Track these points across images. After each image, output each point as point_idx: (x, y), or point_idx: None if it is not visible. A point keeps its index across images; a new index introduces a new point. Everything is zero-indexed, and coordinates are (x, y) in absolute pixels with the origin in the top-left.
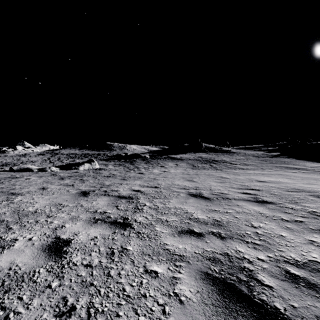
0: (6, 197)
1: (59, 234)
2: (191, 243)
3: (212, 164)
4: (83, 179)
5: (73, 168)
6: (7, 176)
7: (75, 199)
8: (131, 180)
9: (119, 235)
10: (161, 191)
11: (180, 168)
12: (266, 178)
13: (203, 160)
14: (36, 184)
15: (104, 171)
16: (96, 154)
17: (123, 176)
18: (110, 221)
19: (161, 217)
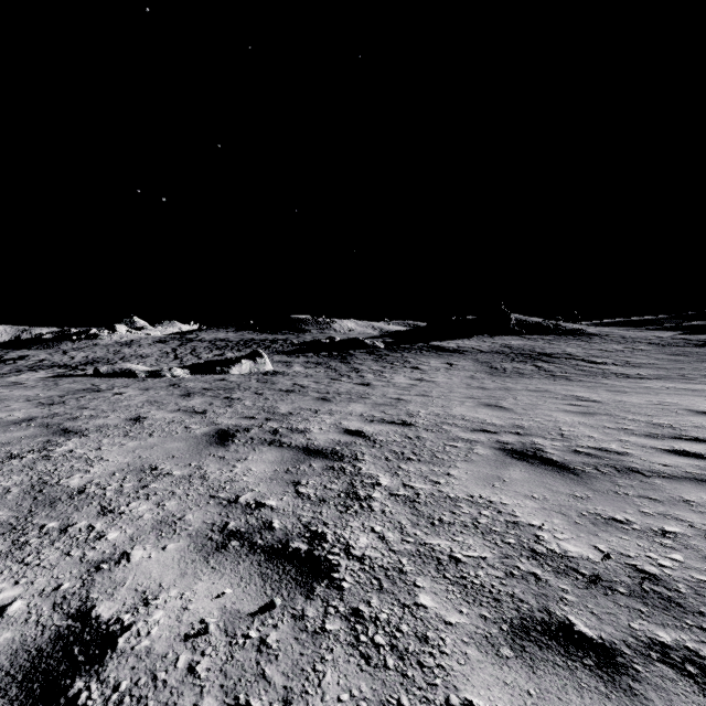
0: (45, 440)
1: (98, 593)
2: None
3: (539, 364)
4: (232, 397)
5: (218, 370)
6: (84, 386)
7: (196, 453)
8: (342, 402)
9: (286, 621)
10: (420, 436)
11: (460, 373)
12: None
13: (515, 354)
14: (128, 408)
15: (281, 379)
16: (269, 340)
17: (322, 391)
18: (267, 546)
19: (431, 538)
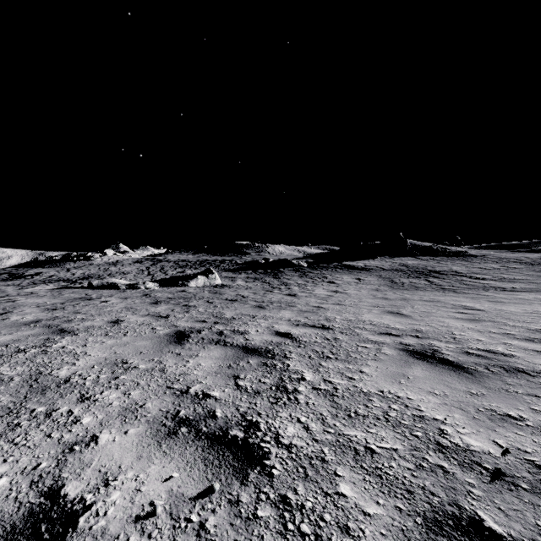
0: (45, 338)
1: (68, 473)
2: None
3: (430, 279)
4: (189, 305)
5: (180, 284)
6: (80, 296)
7: (158, 350)
8: (274, 309)
9: (223, 506)
10: (337, 338)
11: (367, 286)
12: None
13: (411, 271)
14: (110, 313)
15: (227, 290)
16: (219, 260)
17: (259, 301)
18: (210, 433)
19: (348, 429)
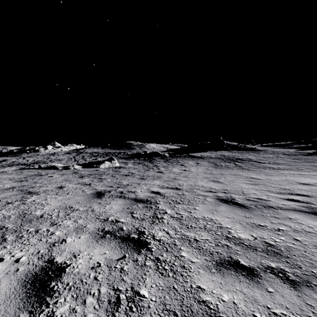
0: (21, 196)
1: (55, 254)
2: (241, 290)
3: (236, 163)
4: (102, 178)
5: (94, 166)
6: (34, 173)
7: (88, 201)
8: (150, 180)
9: (130, 262)
10: (184, 193)
11: (202, 167)
12: (308, 179)
13: (226, 159)
14: (56, 183)
15: (123, 170)
16: (117, 152)
17: (141, 175)
18: (121, 236)
19: (187, 233)
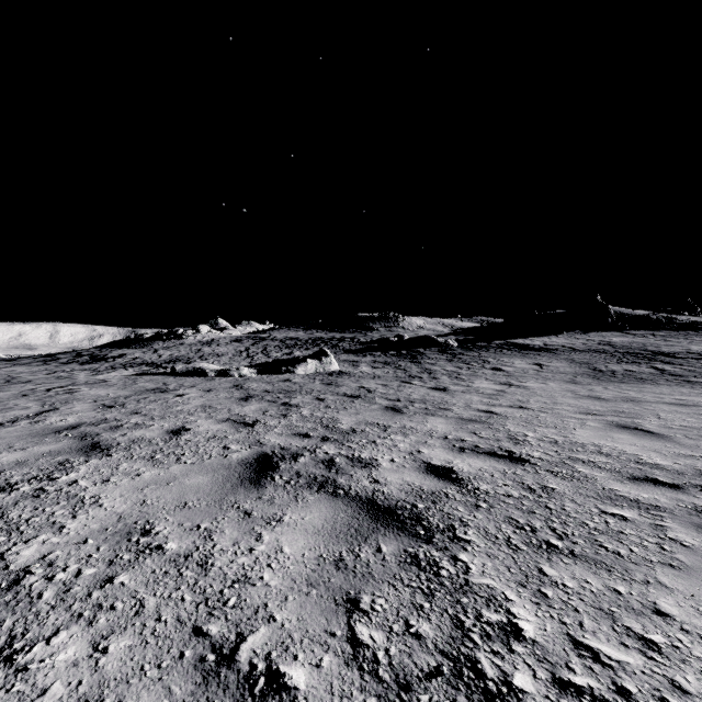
0: (63, 460)
1: None
2: None
3: (659, 366)
4: (290, 404)
5: (284, 370)
6: (155, 386)
7: (216, 499)
8: (416, 415)
9: None
10: (548, 486)
11: (555, 376)
12: None
13: (621, 353)
14: (178, 415)
15: (347, 380)
16: (337, 338)
17: (392, 398)
18: None
19: None
